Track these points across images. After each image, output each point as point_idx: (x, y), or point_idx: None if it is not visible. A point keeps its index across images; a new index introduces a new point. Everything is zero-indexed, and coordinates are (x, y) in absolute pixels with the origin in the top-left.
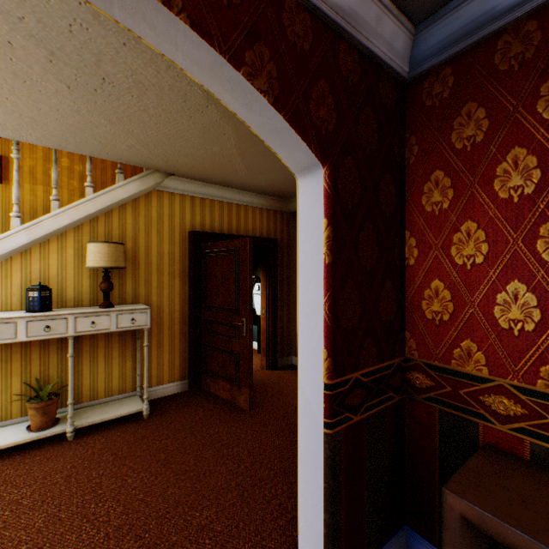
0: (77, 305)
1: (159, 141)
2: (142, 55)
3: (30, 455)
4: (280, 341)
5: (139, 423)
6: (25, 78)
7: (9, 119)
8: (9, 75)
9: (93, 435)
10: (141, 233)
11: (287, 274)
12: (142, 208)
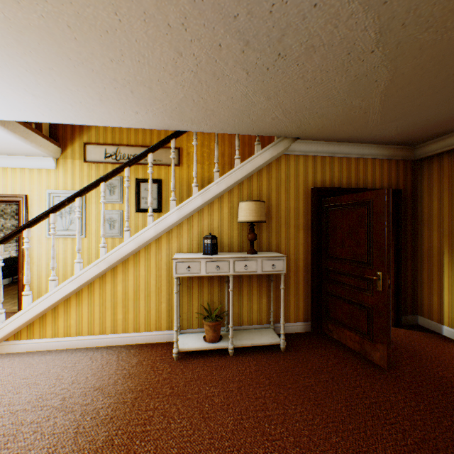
0: (229, 251)
1: (302, 106)
2: (327, 11)
3: (208, 359)
4: (402, 298)
5: (278, 354)
6: (219, 76)
7: (198, 115)
8: (210, 76)
9: (245, 355)
10: (272, 192)
11: (410, 227)
12: (273, 171)
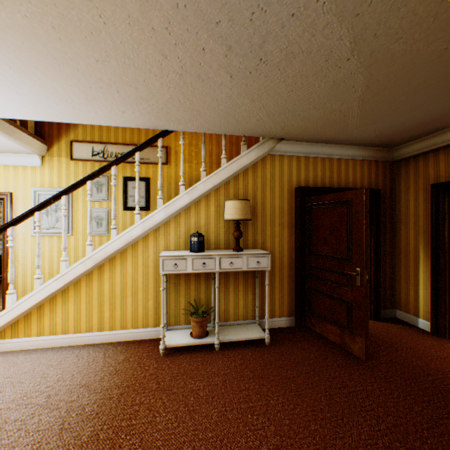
0: (216, 248)
1: (284, 109)
2: (304, 21)
3: (194, 355)
4: (382, 293)
5: (262, 348)
6: (203, 78)
7: (184, 115)
8: (195, 78)
9: (231, 350)
10: (258, 191)
11: (389, 225)
12: (259, 170)
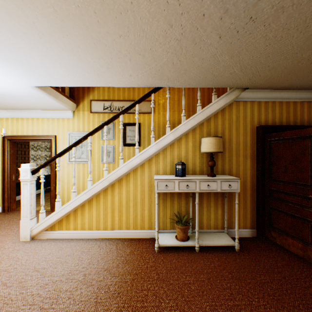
0: (193, 174)
1: (257, 61)
2: None
3: (180, 254)
4: None
5: (233, 253)
6: (196, 41)
7: (173, 74)
8: (189, 42)
9: (208, 252)
10: (225, 130)
11: None
12: (226, 114)
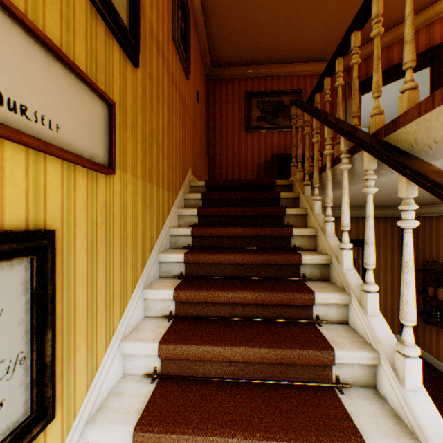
0: None
1: None
2: None
3: None
4: None
5: None
6: None
7: None
8: None
9: None
10: None
11: None
12: None
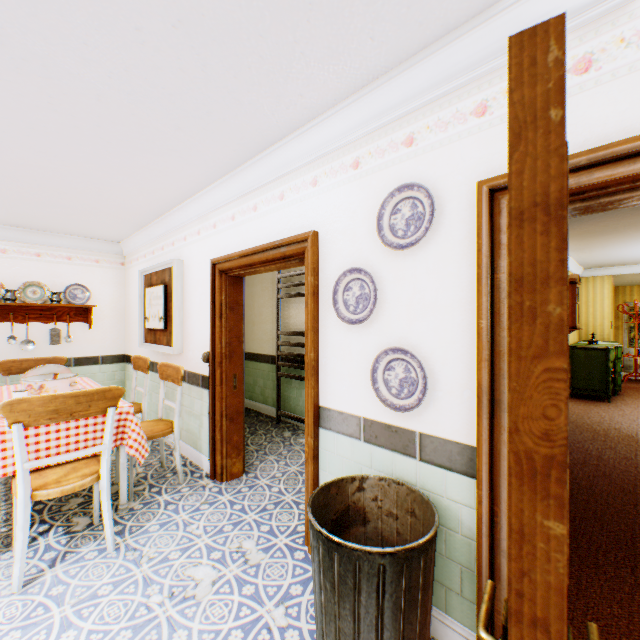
0: None
1: None
2: None
3: None
4: None
5: None
6: None
7: None
8: None
9: None
10: None
11: None
12: None
